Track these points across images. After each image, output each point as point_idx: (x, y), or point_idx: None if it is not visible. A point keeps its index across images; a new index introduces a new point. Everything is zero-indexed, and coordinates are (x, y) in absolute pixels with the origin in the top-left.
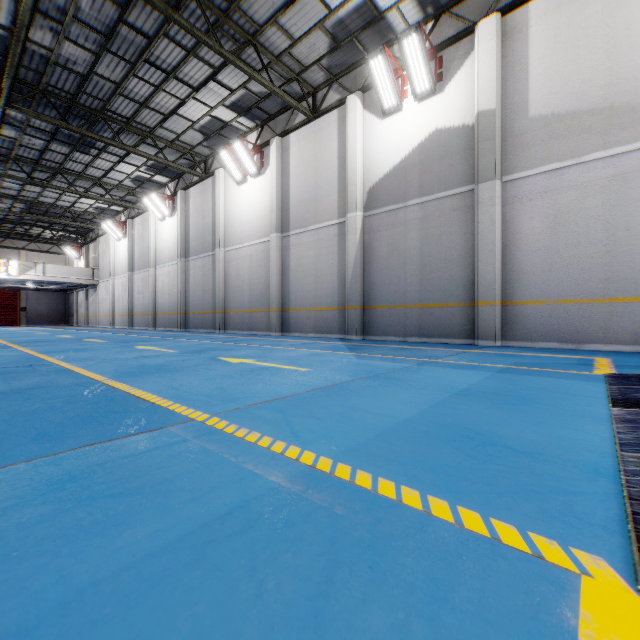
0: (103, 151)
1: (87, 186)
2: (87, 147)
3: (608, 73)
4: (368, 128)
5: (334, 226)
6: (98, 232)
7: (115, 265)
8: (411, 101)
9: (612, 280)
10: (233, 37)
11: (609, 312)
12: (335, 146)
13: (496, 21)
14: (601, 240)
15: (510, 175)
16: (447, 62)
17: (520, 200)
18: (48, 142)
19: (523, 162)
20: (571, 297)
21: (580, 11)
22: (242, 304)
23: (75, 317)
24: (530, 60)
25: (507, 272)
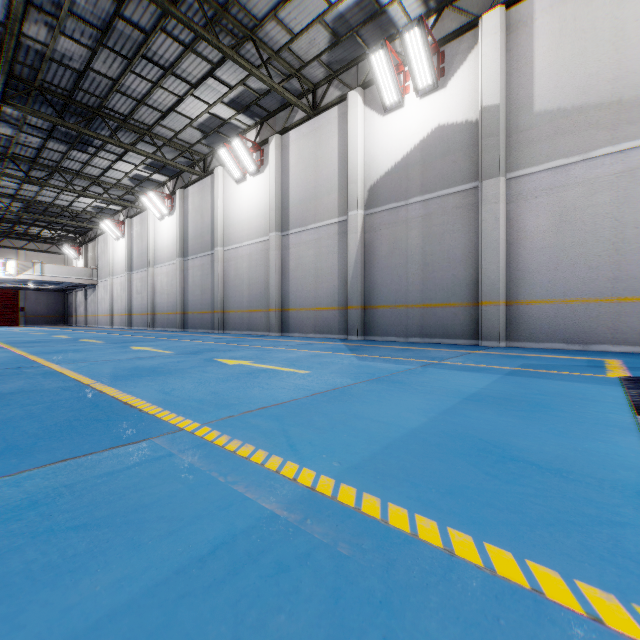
0: (101, 149)
1: (85, 185)
2: (84, 145)
3: (616, 66)
4: (369, 125)
5: (334, 225)
6: (97, 231)
7: (114, 265)
8: (413, 97)
9: (620, 279)
10: (231, 32)
11: (617, 312)
12: (335, 143)
13: (500, 14)
14: (609, 238)
15: (514, 172)
16: (450, 57)
17: (525, 197)
18: (45, 140)
19: (528, 158)
20: (578, 297)
21: (587, 3)
22: (241, 304)
23: (74, 317)
24: (535, 54)
25: (511, 271)
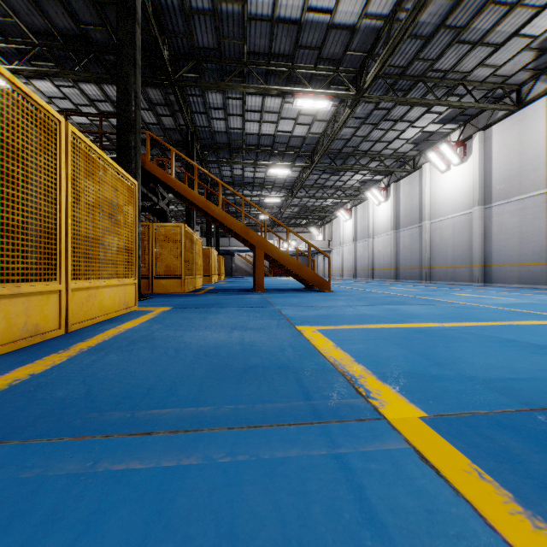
0: (347, 171)
1: (332, 192)
2: (339, 172)
3: None
4: None
5: (540, 195)
6: (331, 217)
7: (343, 237)
8: None
9: None
10: (446, 86)
11: None
12: (541, 128)
13: None
14: None
15: None
16: None
17: None
18: (320, 175)
19: None
20: None
21: None
22: (445, 261)
23: (316, 272)
24: None
25: None
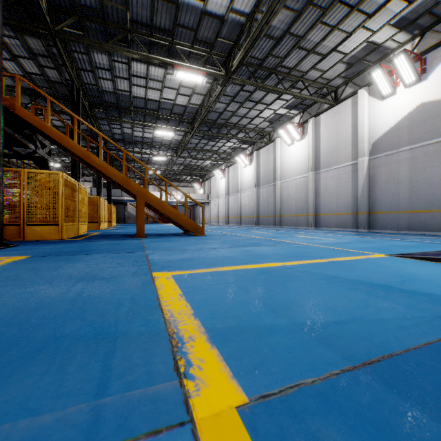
0: (221, 139)
1: (210, 155)
2: (215, 139)
3: None
4: (372, 107)
5: (349, 166)
6: (210, 175)
7: (219, 192)
8: (402, 88)
9: None
10: (290, 80)
11: None
12: (349, 119)
13: None
14: None
15: None
16: (429, 61)
17: None
18: (200, 140)
19: None
20: None
21: None
22: (291, 211)
23: (198, 219)
24: None
25: None
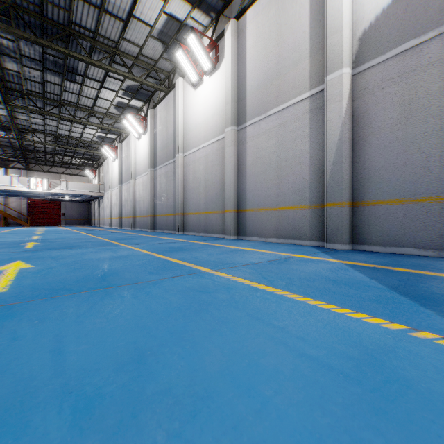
0: (85, 77)
1: (85, 117)
2: (72, 74)
3: None
4: None
5: (304, 101)
6: (104, 157)
7: (112, 180)
8: None
9: None
10: None
11: None
12: None
13: None
14: None
15: None
16: None
17: None
18: (42, 72)
19: None
20: None
21: None
22: (198, 206)
23: (93, 220)
24: None
25: None
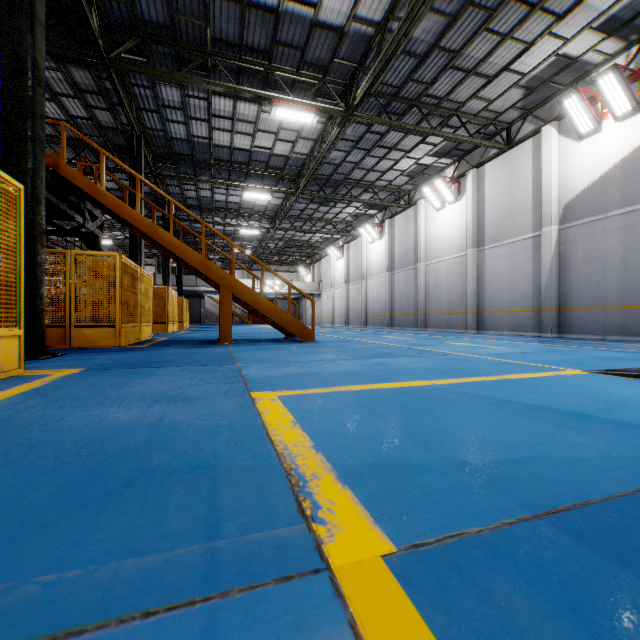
0: (338, 202)
1: (322, 225)
2: (329, 202)
3: None
4: (564, 151)
5: (528, 239)
6: (321, 255)
7: (334, 279)
8: (611, 122)
9: None
10: (440, 115)
11: None
12: (529, 170)
13: None
14: None
15: None
16: None
17: None
18: (308, 204)
19: None
20: None
21: None
22: (440, 307)
23: (304, 318)
24: None
25: None
